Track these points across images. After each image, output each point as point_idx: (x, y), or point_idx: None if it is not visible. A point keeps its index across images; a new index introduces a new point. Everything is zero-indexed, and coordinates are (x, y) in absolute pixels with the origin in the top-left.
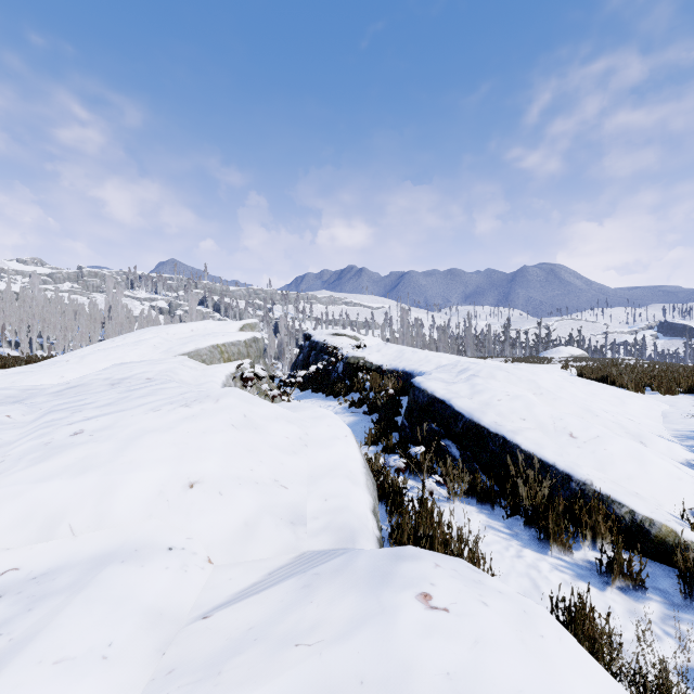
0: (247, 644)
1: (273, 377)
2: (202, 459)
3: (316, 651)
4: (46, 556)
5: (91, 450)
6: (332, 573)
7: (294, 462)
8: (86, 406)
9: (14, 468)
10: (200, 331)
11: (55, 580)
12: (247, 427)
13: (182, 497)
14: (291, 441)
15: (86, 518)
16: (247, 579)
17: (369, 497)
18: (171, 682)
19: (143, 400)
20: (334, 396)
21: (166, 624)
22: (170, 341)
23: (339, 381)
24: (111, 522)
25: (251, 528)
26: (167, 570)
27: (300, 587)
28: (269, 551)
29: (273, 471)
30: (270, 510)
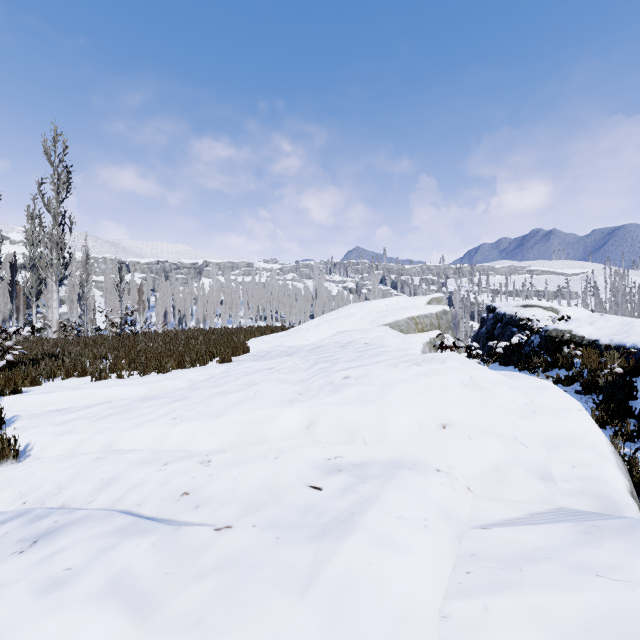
0: (539, 559)
1: (470, 347)
2: (448, 407)
3: (624, 586)
4: (355, 454)
5: (362, 390)
6: (616, 530)
7: (526, 425)
8: (338, 360)
9: (320, 395)
10: (393, 305)
11: (369, 470)
12: (475, 387)
13: (437, 434)
14: (518, 406)
15: (371, 435)
16: (509, 512)
17: (622, 477)
18: (477, 562)
19: (376, 359)
20: (530, 371)
21: (454, 522)
22: (371, 314)
23: (536, 355)
24: (388, 441)
25: (502, 472)
26: (442, 485)
27: (579, 532)
28: (523, 496)
29: (509, 429)
30: (517, 461)
